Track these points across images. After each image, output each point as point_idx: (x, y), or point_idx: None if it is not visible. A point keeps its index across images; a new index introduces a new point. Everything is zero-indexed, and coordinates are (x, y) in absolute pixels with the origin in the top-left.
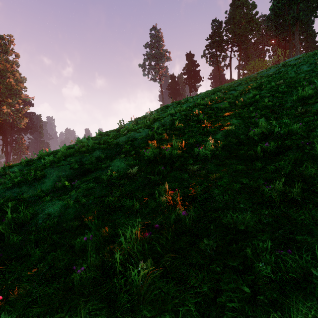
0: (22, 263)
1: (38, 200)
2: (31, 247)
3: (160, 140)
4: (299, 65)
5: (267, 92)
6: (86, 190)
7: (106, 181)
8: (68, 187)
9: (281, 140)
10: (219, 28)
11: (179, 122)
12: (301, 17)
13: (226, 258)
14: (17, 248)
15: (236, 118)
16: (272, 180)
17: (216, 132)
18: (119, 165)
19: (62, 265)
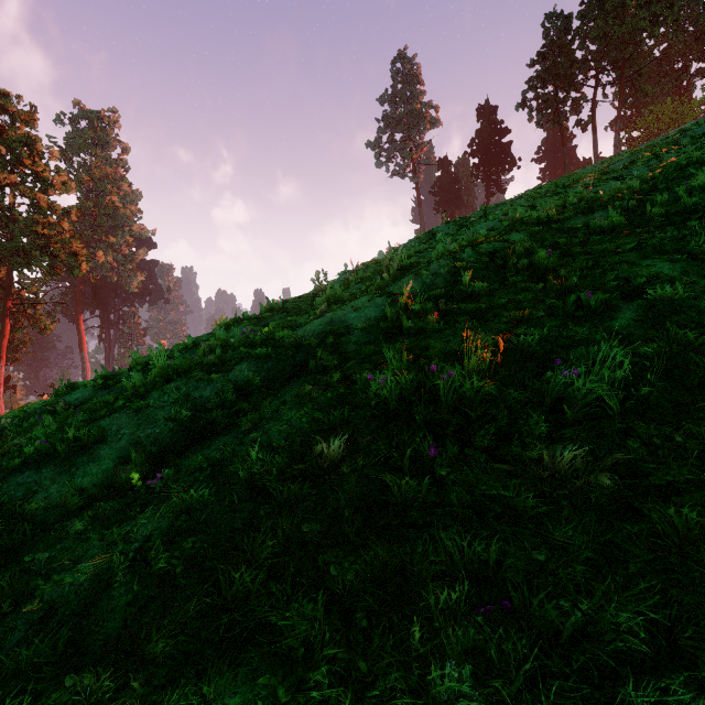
0: None
1: (62, 521)
2: None
3: (420, 335)
4: None
5: None
6: (181, 513)
7: (243, 481)
8: (140, 489)
9: None
10: (563, 31)
11: (472, 274)
12: None
13: None
14: None
15: (665, 254)
16: None
17: (610, 307)
18: (291, 418)
19: None
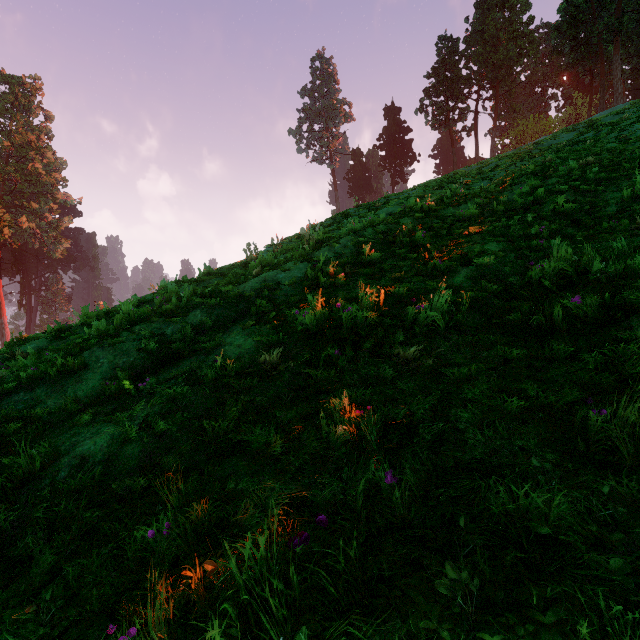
0: (14, 577)
1: (66, 420)
2: (36, 540)
3: (332, 288)
4: (625, 124)
5: (560, 182)
6: (168, 401)
7: (211, 380)
8: (131, 392)
9: (610, 291)
10: (452, 52)
11: (371, 248)
12: (625, 26)
13: (509, 629)
14: (6, 538)
15: (496, 237)
16: (607, 394)
17: (453, 270)
18: (241, 343)
19: (94, 598)
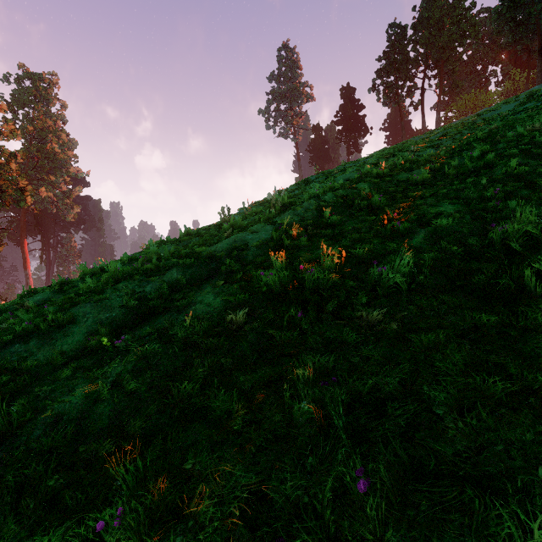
0: None
1: (51, 373)
2: (2, 506)
3: (295, 249)
4: None
5: (510, 147)
6: (140, 359)
7: (181, 338)
8: (109, 348)
9: None
10: (401, 37)
11: (331, 210)
12: None
13: None
14: None
15: (450, 200)
16: None
17: (412, 231)
18: (210, 302)
19: None
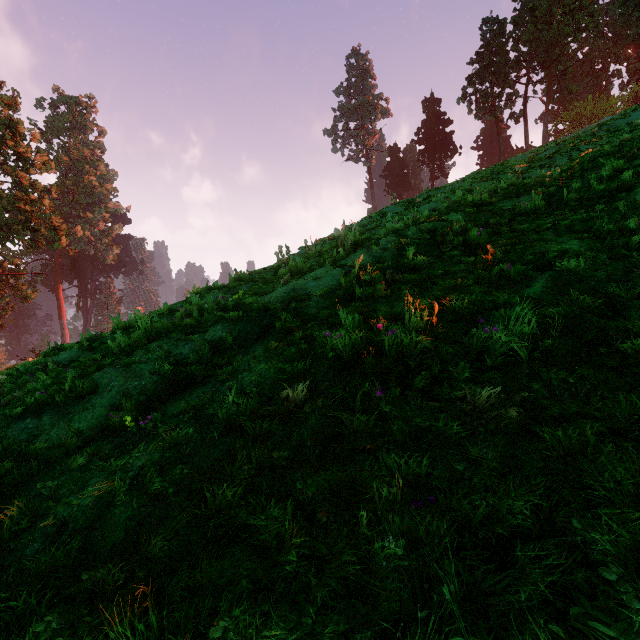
0: None
1: (64, 458)
2: None
3: (370, 300)
4: None
5: None
6: (170, 447)
7: (222, 420)
8: (132, 429)
9: None
10: (498, 34)
11: (415, 249)
12: None
13: None
14: None
15: (575, 233)
16: None
17: (527, 277)
18: (261, 370)
19: None
